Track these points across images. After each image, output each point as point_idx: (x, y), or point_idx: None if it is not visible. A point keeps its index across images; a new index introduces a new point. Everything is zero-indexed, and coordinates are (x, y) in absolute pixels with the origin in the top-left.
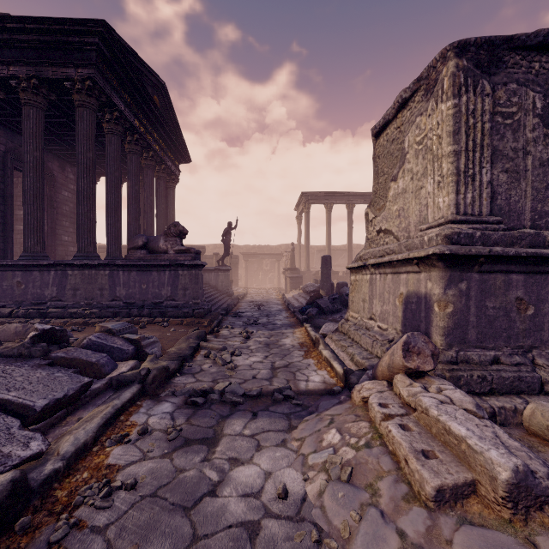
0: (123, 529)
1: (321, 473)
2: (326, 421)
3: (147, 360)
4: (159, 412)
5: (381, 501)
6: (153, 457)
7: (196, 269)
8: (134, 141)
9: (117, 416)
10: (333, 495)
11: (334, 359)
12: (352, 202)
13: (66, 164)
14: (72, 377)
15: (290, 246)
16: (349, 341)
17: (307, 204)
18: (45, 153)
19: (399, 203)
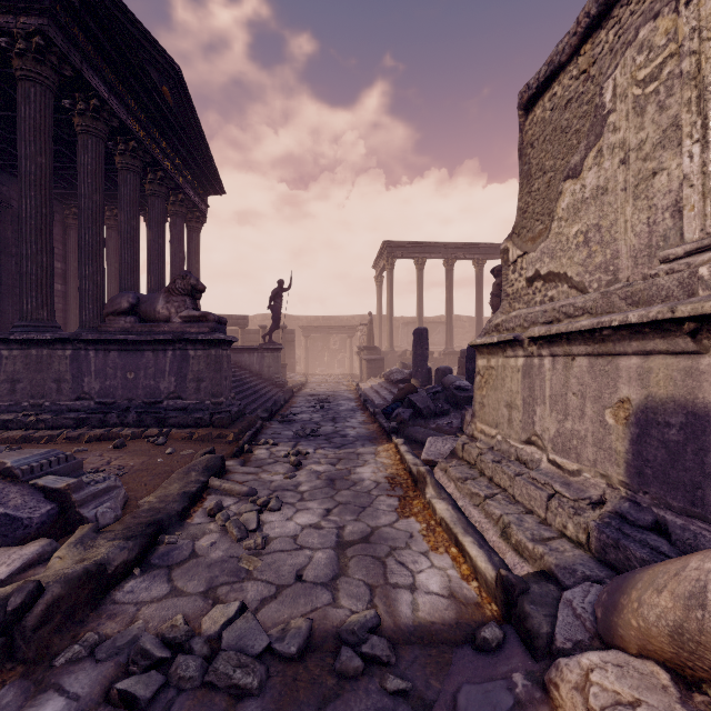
0: None
1: None
2: None
3: (68, 542)
4: None
5: None
6: None
7: (218, 348)
8: (129, 152)
9: None
10: None
11: (463, 530)
12: (451, 256)
13: None
14: None
15: (366, 317)
16: (484, 483)
17: (390, 259)
18: None
19: (586, 218)
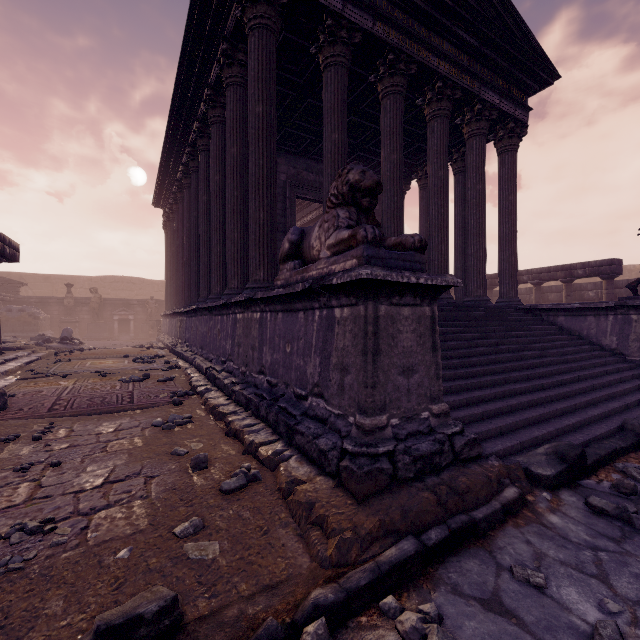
0: None
1: None
2: None
3: None
4: None
5: None
6: None
7: (368, 301)
8: (387, 73)
9: None
10: None
11: None
12: None
13: None
14: None
15: None
16: None
17: None
18: None
19: None
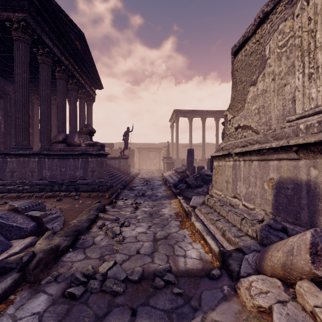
0: None
1: None
2: None
3: (42, 237)
4: (29, 312)
5: None
6: None
7: (101, 157)
8: (61, 71)
9: None
10: None
11: (206, 233)
12: (204, 116)
13: None
14: None
15: (166, 144)
16: (216, 215)
17: (177, 117)
18: (2, 80)
19: (258, 102)
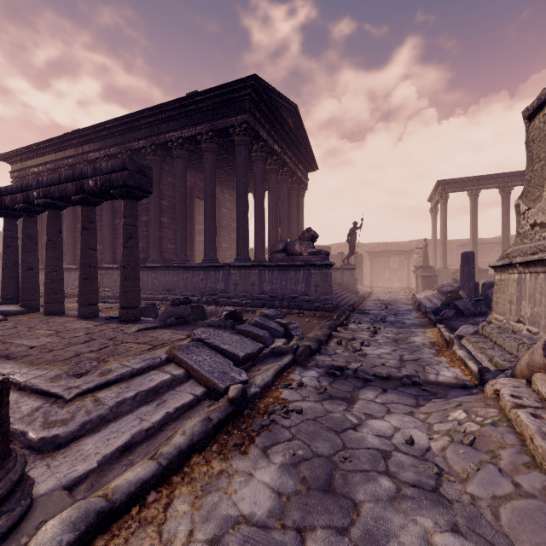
0: (300, 431)
1: (444, 436)
2: (453, 404)
3: (294, 340)
4: (308, 375)
5: (500, 462)
6: (310, 401)
7: (326, 269)
8: (273, 162)
9: (282, 372)
10: (454, 451)
11: (469, 359)
12: (508, 184)
13: (224, 187)
14: (253, 342)
15: (422, 242)
16: (490, 344)
17: (444, 194)
18: None
19: None
